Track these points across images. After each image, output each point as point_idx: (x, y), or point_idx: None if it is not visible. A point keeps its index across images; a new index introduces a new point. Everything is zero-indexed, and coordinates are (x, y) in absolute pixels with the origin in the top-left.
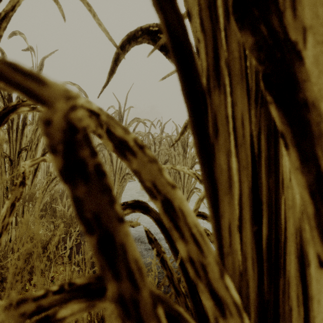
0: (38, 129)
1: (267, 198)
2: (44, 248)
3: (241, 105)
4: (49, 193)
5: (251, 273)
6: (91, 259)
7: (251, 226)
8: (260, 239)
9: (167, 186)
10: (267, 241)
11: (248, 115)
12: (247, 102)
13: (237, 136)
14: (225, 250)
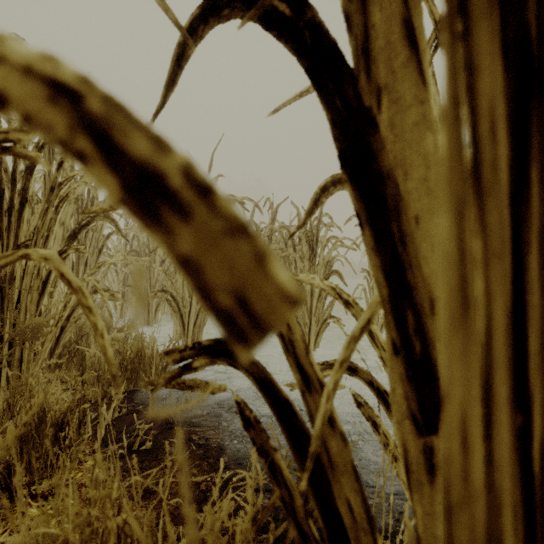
0: (49, 210)
1: (543, 336)
2: (57, 425)
3: (491, 75)
4: (74, 325)
5: (511, 543)
6: (145, 445)
7: (511, 414)
8: (529, 449)
9: (280, 303)
10: (543, 451)
11: (504, 109)
12: (503, 70)
13: (482, 160)
14: (454, 493)
